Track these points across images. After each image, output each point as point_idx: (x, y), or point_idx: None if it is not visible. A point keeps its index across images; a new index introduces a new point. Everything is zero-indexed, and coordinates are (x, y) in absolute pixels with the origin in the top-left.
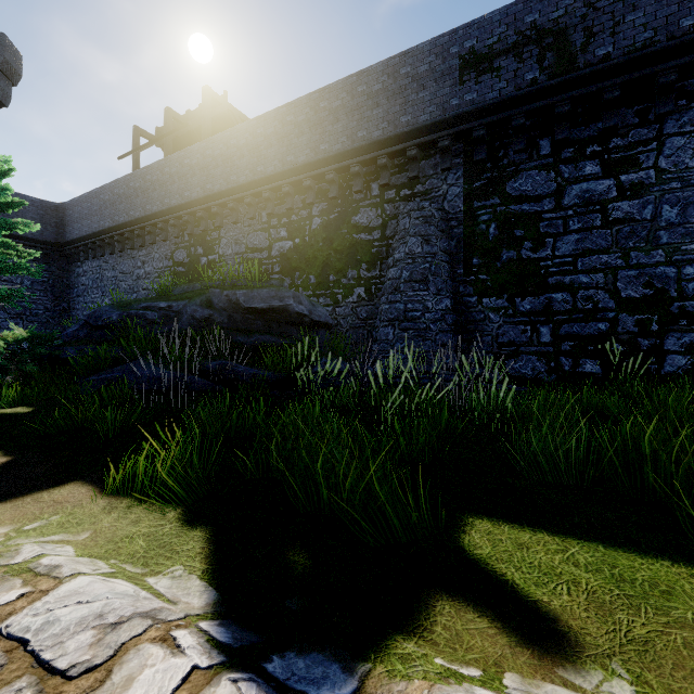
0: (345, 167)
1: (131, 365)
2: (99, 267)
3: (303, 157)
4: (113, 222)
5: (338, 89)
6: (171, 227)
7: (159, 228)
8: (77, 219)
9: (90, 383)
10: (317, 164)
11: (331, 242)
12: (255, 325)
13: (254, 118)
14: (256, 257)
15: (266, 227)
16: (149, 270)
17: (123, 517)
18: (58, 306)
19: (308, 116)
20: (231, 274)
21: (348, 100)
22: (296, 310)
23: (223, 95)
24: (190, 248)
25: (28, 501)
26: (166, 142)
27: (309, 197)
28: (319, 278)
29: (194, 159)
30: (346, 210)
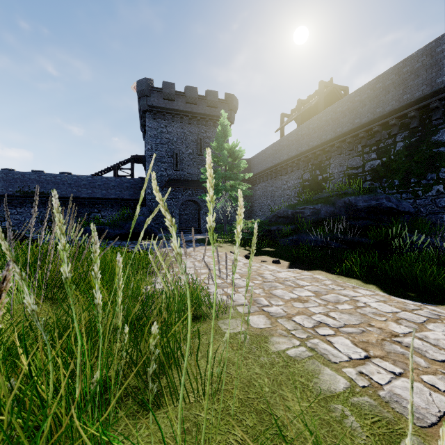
0: (424, 105)
1: (311, 235)
2: (265, 186)
3: (388, 107)
4: (272, 164)
5: (418, 55)
6: (301, 161)
7: (295, 163)
8: (256, 165)
9: (287, 241)
10: (400, 109)
11: (412, 157)
12: (360, 215)
13: (352, 92)
14: (353, 172)
15: (360, 153)
16: (289, 185)
17: (344, 279)
18: (247, 205)
19: (393, 80)
20: (344, 188)
21: (427, 60)
22: (387, 206)
23: (330, 81)
24: (312, 172)
25: (311, 272)
26: (298, 117)
27: (393, 131)
28: (401, 181)
29: (315, 124)
30: (425, 134)
